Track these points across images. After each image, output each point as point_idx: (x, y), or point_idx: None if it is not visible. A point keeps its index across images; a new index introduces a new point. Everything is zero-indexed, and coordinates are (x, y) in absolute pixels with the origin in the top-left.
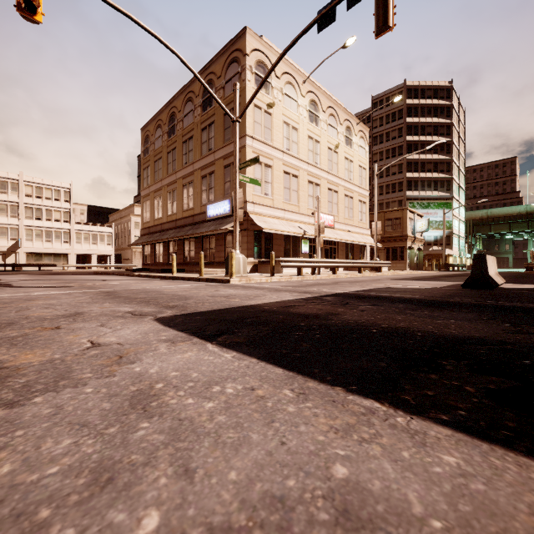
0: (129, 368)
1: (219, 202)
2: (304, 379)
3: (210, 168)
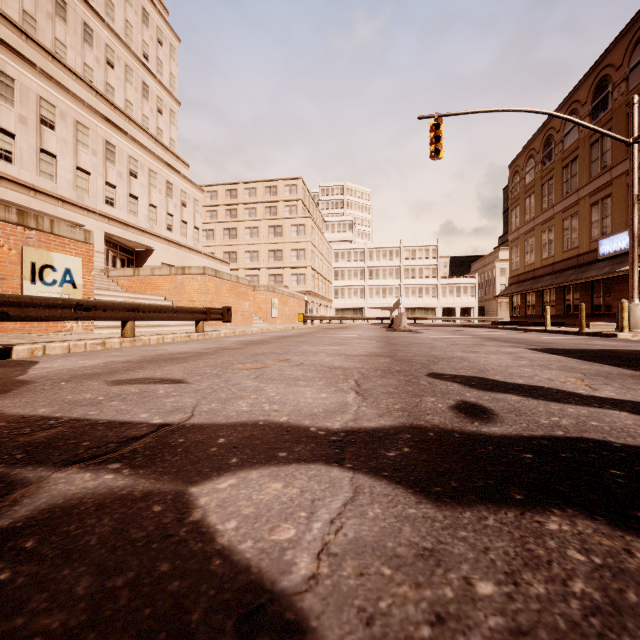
0: (515, 354)
1: (619, 234)
2: (585, 361)
3: (604, 192)
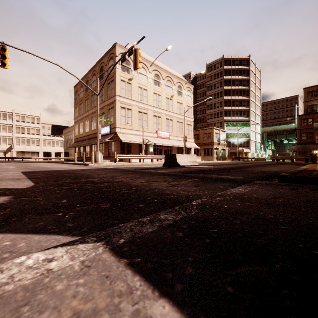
0: (0, 174)
1: (105, 127)
2: (23, 175)
3: (102, 110)
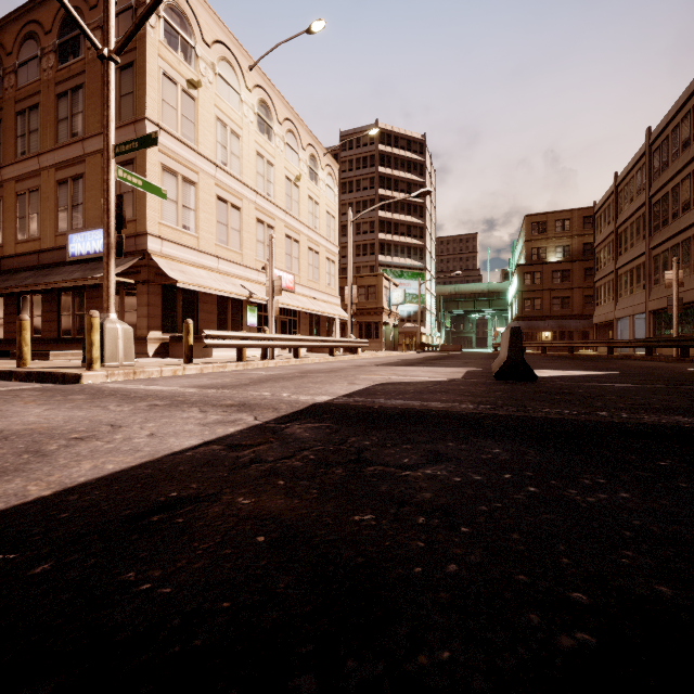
0: None
1: (93, 230)
2: None
3: (75, 169)
